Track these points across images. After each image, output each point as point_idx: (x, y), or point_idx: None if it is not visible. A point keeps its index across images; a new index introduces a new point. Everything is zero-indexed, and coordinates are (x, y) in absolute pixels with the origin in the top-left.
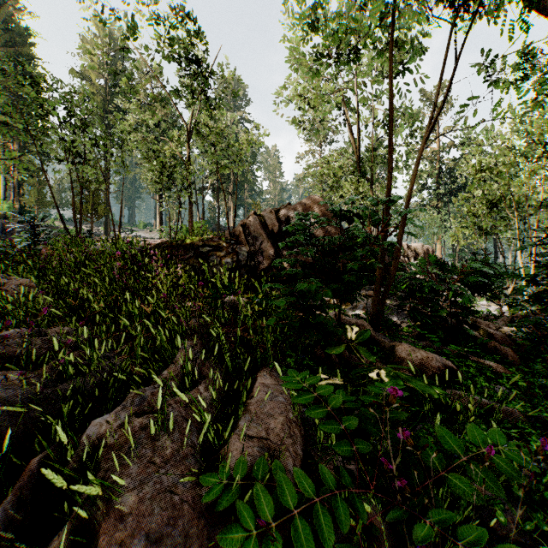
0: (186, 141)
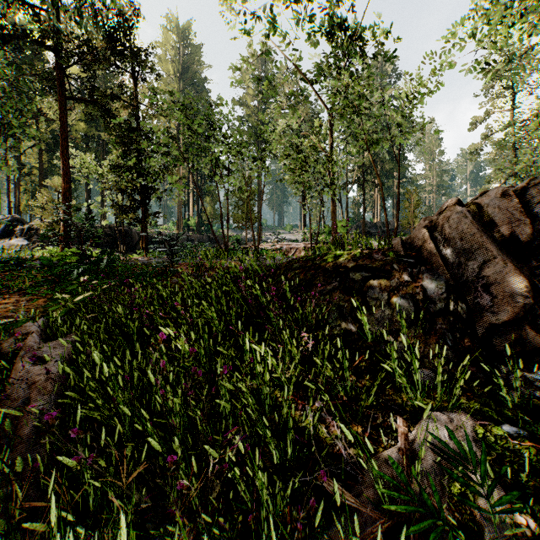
0: (328, 129)
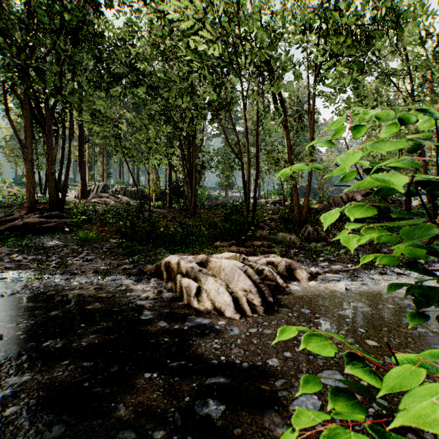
0: None
